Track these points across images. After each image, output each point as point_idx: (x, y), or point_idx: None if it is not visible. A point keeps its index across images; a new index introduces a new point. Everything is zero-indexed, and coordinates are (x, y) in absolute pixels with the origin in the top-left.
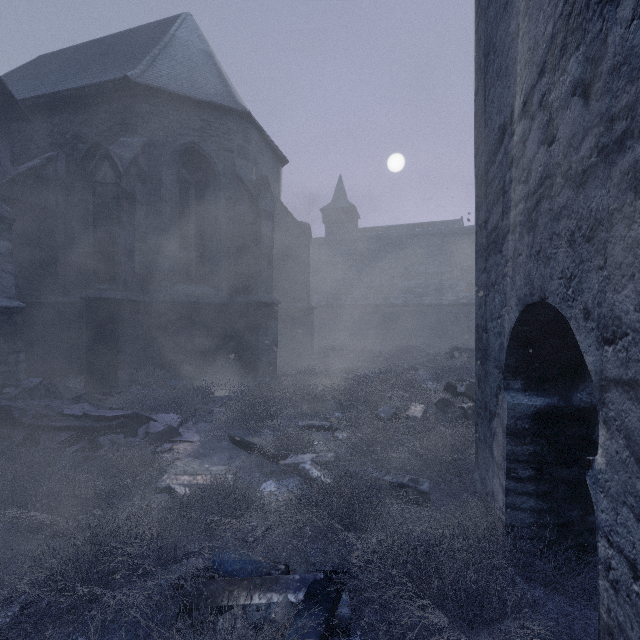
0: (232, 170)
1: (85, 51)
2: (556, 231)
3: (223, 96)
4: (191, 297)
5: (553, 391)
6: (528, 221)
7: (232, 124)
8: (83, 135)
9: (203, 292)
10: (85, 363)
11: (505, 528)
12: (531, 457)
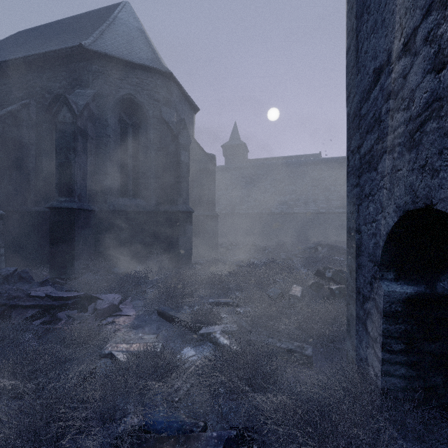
0: (159, 115)
1: (51, 28)
2: (447, 146)
3: (152, 61)
4: (129, 207)
5: (420, 281)
6: (410, 141)
7: (159, 81)
8: (49, 88)
9: (138, 203)
10: (49, 256)
11: (381, 390)
12: (403, 334)
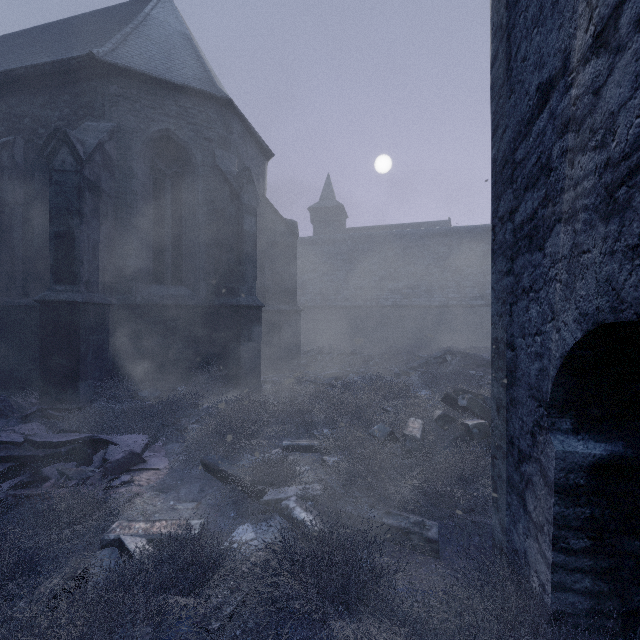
0: (212, 161)
1: (51, 30)
2: None
3: (202, 81)
4: (166, 299)
5: (615, 434)
6: (606, 203)
7: (212, 111)
8: (44, 119)
9: (180, 294)
10: (40, 375)
11: (551, 614)
12: (587, 522)
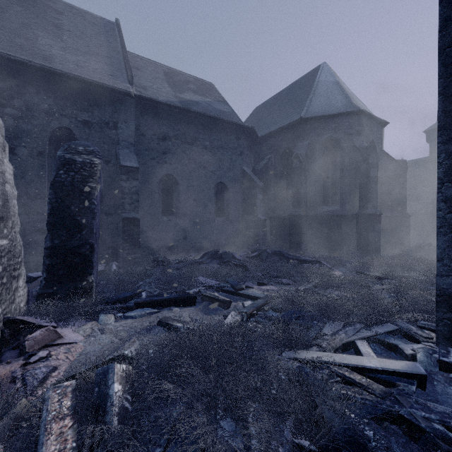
0: (351, 144)
1: (275, 102)
2: None
3: (346, 105)
4: (329, 212)
5: None
6: None
7: (351, 120)
8: (281, 145)
9: (335, 210)
10: (289, 241)
11: None
12: None
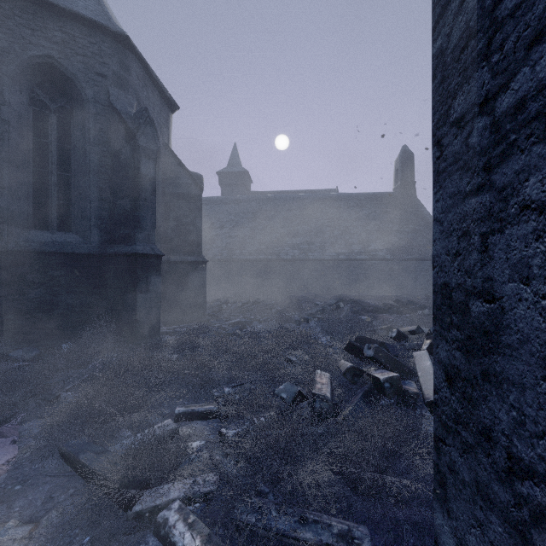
0: (105, 99)
1: None
2: None
3: (95, 13)
4: (48, 246)
5: None
6: None
7: (105, 45)
8: None
9: (66, 240)
10: None
11: None
12: None
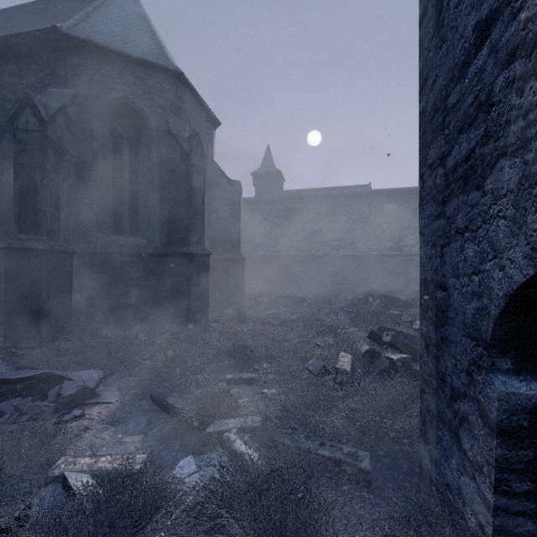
0: (165, 126)
1: (22, 10)
2: None
3: (157, 56)
4: (123, 248)
5: None
6: None
7: (165, 82)
8: (12, 86)
9: (136, 243)
10: (4, 316)
11: None
12: (530, 465)
